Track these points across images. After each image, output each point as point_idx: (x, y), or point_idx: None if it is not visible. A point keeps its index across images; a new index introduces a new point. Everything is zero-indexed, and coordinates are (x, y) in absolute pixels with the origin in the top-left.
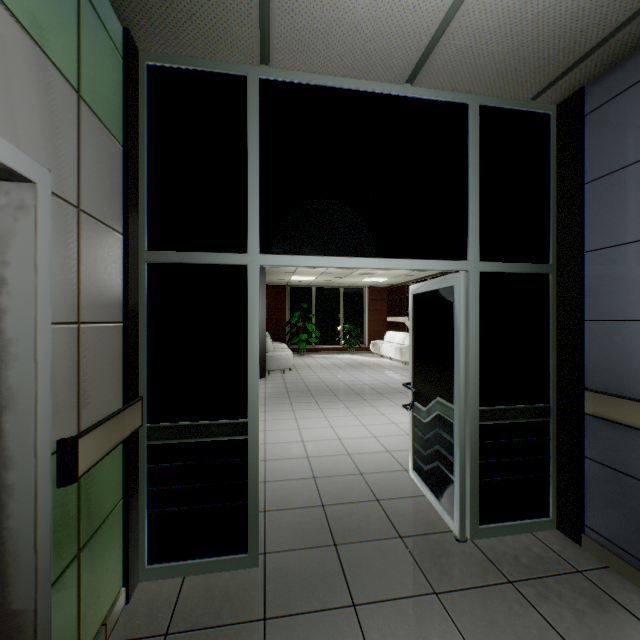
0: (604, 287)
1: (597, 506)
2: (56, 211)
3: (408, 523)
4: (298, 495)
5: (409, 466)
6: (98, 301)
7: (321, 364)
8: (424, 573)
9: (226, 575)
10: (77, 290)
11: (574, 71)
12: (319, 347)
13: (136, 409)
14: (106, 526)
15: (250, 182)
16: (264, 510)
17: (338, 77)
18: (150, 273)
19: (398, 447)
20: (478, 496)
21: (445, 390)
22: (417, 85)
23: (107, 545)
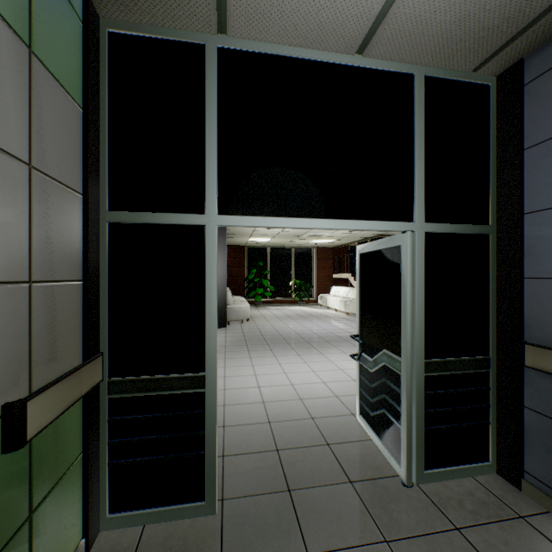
0: (544, 247)
1: (537, 453)
2: (1, 166)
3: (357, 467)
4: (254, 439)
5: (356, 411)
6: (54, 260)
7: (275, 315)
8: (374, 520)
9: (185, 523)
10: (28, 248)
11: (516, 42)
12: (273, 300)
13: (96, 365)
14: (63, 483)
15: (208, 146)
16: (222, 455)
17: (292, 47)
18: (111, 233)
19: (345, 392)
20: (423, 443)
21: (391, 343)
22: (367, 55)
23: (64, 501)
